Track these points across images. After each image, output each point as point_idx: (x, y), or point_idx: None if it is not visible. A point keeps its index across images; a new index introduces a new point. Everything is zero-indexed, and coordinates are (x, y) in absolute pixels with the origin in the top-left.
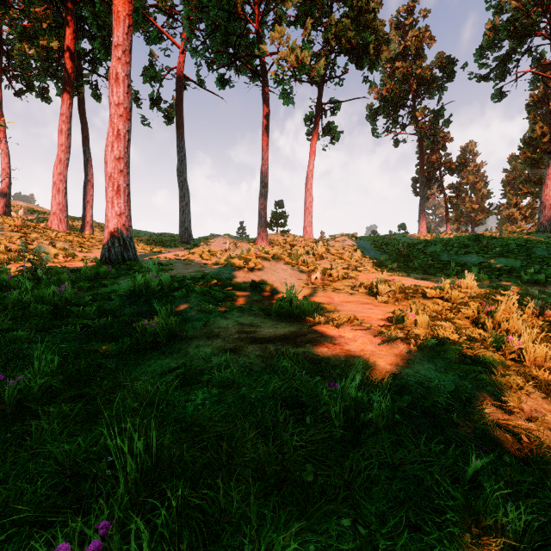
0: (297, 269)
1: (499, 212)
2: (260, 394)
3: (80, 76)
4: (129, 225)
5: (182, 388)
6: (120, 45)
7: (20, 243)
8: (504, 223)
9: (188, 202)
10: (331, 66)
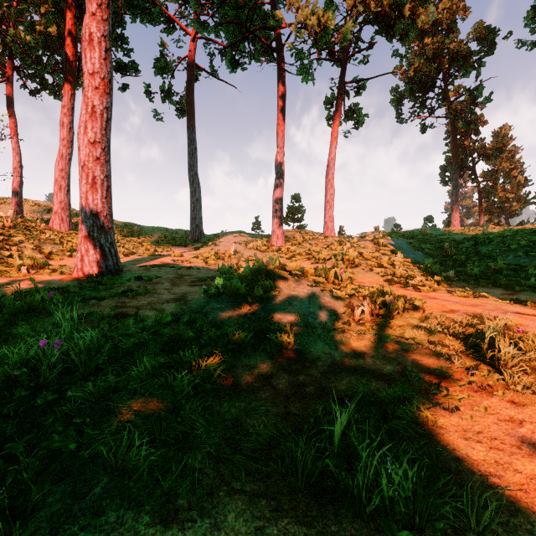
0: (329, 294)
1: None
2: None
3: None
4: (109, 227)
5: None
6: None
7: None
8: None
9: (199, 198)
10: (355, 42)
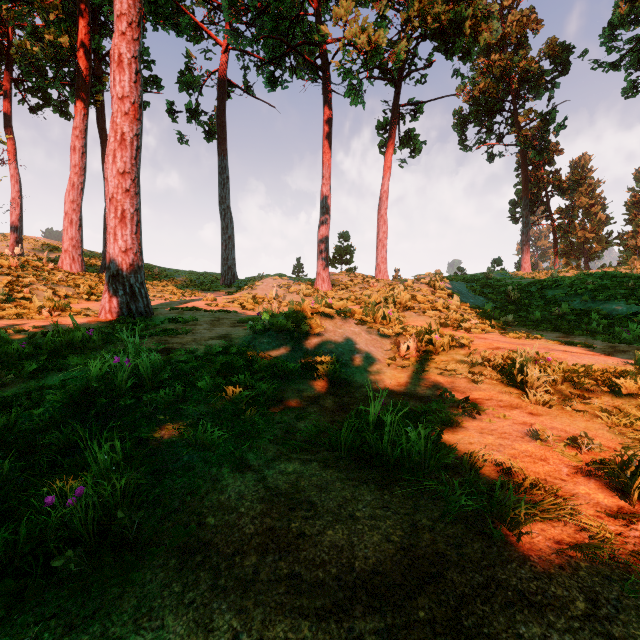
0: (376, 332)
1: (622, 242)
2: None
3: (99, 81)
4: (139, 266)
5: None
6: (124, 14)
7: (1, 290)
8: (629, 256)
9: (232, 235)
10: (411, 58)
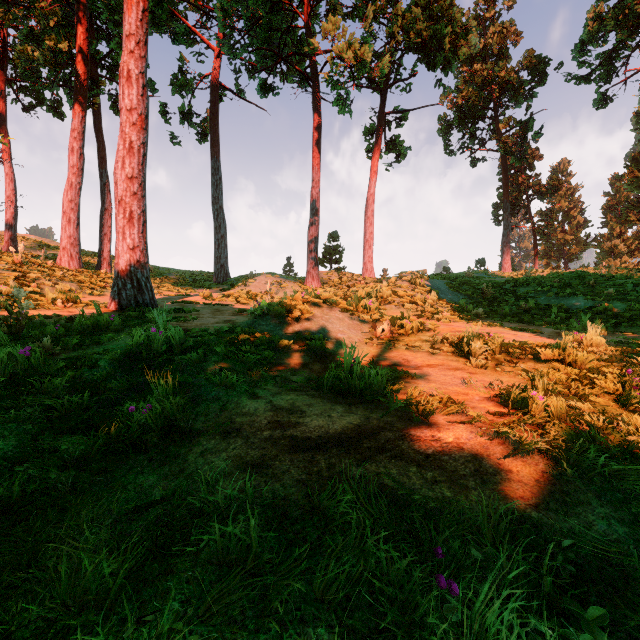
0: (357, 319)
1: (599, 244)
2: (297, 588)
3: (96, 84)
4: (145, 262)
5: (155, 560)
6: (132, 34)
7: (13, 284)
8: (605, 257)
9: (225, 234)
10: (397, 68)
